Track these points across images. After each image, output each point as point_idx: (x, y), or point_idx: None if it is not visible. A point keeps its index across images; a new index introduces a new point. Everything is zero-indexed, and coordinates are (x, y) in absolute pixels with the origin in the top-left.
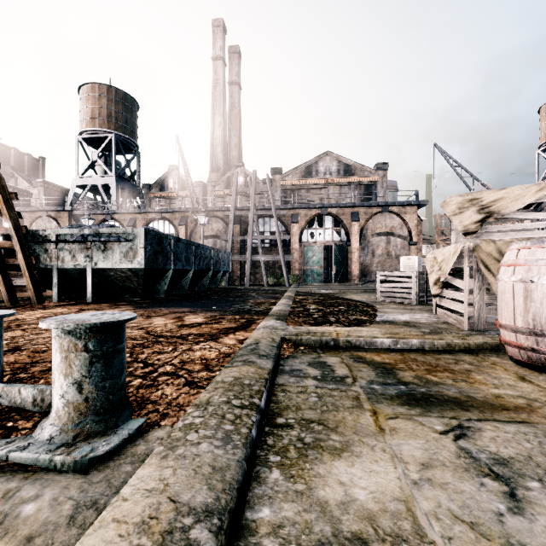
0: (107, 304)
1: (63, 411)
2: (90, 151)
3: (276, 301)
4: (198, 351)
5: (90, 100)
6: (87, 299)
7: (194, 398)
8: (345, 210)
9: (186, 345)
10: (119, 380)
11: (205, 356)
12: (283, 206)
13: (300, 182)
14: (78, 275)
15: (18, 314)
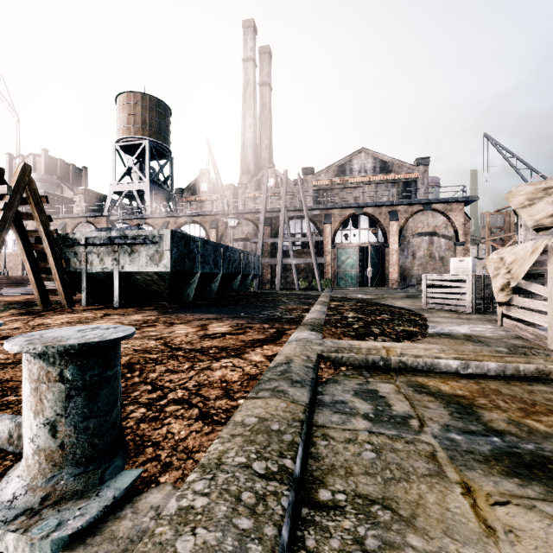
0: (134, 308)
1: (33, 460)
2: (126, 158)
3: (309, 307)
4: (218, 370)
5: (126, 108)
6: (114, 304)
7: (207, 440)
8: (382, 209)
9: (205, 362)
10: (108, 418)
11: (225, 377)
12: (315, 207)
13: (333, 181)
14: (106, 278)
15: (46, 318)
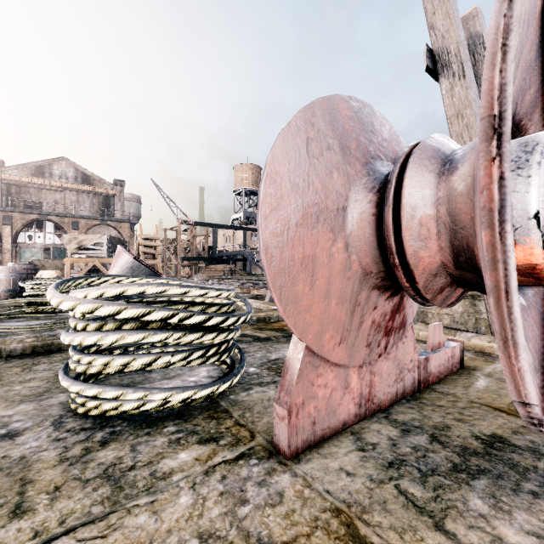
0: None
1: None
2: None
3: None
4: None
5: None
6: None
7: None
8: (66, 219)
9: None
10: None
11: None
12: None
13: (29, 180)
14: None
15: None
